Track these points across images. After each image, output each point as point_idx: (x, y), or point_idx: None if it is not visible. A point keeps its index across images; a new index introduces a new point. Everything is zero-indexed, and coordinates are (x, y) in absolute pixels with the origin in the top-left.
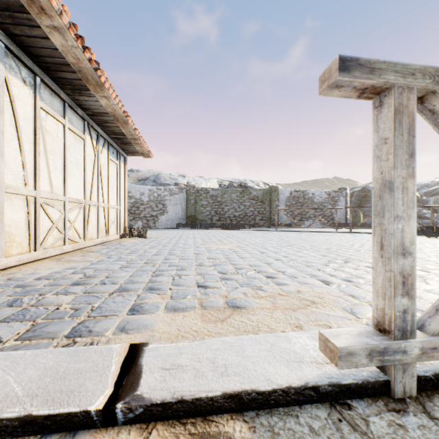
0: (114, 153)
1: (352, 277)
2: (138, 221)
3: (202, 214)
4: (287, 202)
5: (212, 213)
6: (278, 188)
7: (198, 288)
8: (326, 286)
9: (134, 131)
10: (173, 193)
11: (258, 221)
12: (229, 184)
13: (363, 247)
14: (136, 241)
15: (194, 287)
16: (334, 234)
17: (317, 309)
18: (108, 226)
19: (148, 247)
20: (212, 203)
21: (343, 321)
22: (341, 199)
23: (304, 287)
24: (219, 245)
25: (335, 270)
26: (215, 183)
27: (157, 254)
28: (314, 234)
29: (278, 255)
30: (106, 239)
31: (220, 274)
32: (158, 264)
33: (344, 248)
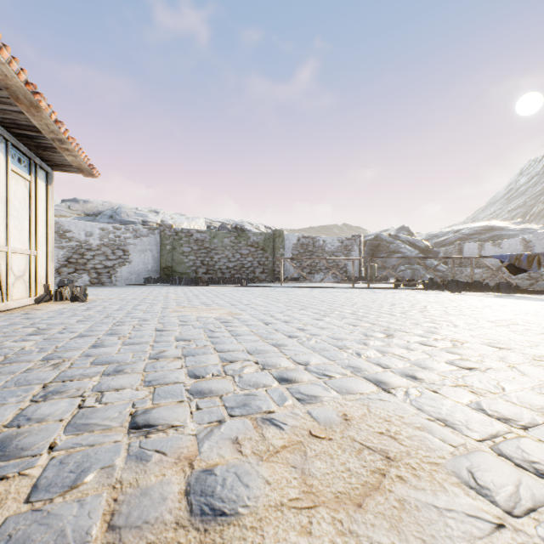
0: (22, 162)
1: (414, 368)
2: (82, 274)
3: (182, 265)
4: (294, 251)
5: (198, 264)
6: (284, 233)
7: (128, 435)
8: (387, 396)
9: (55, 125)
10: (139, 234)
11: (259, 275)
12: (221, 226)
13: (394, 308)
14: (62, 307)
15: (119, 433)
16: (352, 291)
17: (406, 488)
18: (7, 284)
19: (77, 319)
20: (198, 250)
21: (490, 539)
22: (355, 249)
23: (352, 405)
24: (202, 311)
25: (382, 354)
26: (202, 224)
27: (84, 334)
28: (329, 291)
29: (290, 327)
30: (2, 307)
31: (191, 380)
32: (70, 360)
33: (374, 311)
